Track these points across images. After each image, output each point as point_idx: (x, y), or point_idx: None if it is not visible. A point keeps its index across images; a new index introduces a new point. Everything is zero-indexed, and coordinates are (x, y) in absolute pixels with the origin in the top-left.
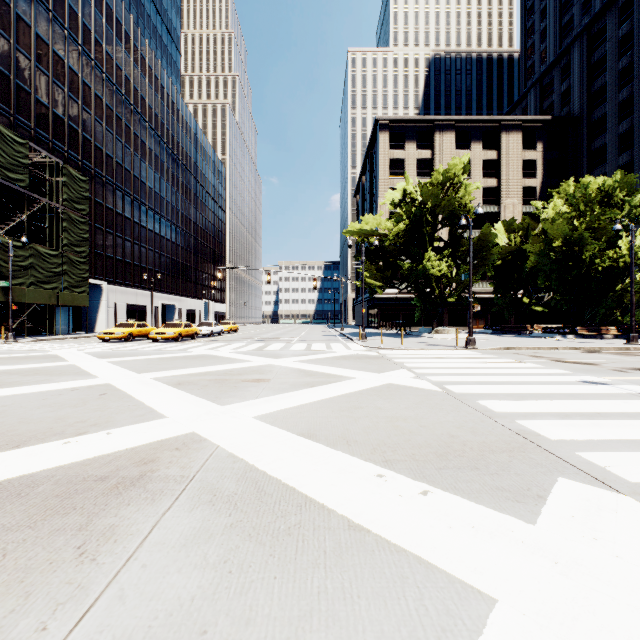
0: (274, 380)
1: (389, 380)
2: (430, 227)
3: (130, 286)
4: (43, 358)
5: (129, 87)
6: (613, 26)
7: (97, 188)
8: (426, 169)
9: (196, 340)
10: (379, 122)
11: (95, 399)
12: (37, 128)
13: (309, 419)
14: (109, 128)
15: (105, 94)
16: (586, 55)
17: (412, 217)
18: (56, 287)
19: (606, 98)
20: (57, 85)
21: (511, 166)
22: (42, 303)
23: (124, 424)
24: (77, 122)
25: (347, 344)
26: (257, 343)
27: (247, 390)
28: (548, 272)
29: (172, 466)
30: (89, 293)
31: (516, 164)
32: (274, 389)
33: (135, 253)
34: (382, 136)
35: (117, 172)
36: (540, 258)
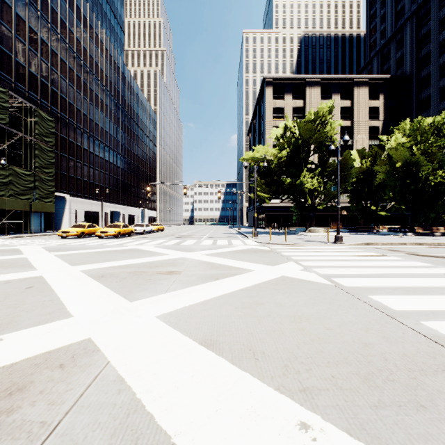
0: (184, 272)
1: (282, 273)
2: (304, 153)
3: (87, 198)
4: (6, 252)
5: (86, 55)
6: (435, 9)
7: (62, 127)
8: (299, 114)
9: (131, 237)
10: (266, 80)
11: (18, 293)
12: (17, 82)
13: (212, 319)
14: (71, 84)
15: (68, 59)
16: (415, 31)
17: (292, 146)
18: (29, 198)
19: (430, 62)
20: (32, 51)
21: (361, 111)
22: (19, 210)
23: (25, 326)
24: (47, 79)
25: (244, 240)
26: (176, 239)
27: (159, 283)
28: (393, 186)
29: (40, 400)
30: (56, 203)
31: (364, 110)
32: (183, 282)
33: (90, 174)
34: (268, 90)
35: (77, 116)
36: (387, 176)
